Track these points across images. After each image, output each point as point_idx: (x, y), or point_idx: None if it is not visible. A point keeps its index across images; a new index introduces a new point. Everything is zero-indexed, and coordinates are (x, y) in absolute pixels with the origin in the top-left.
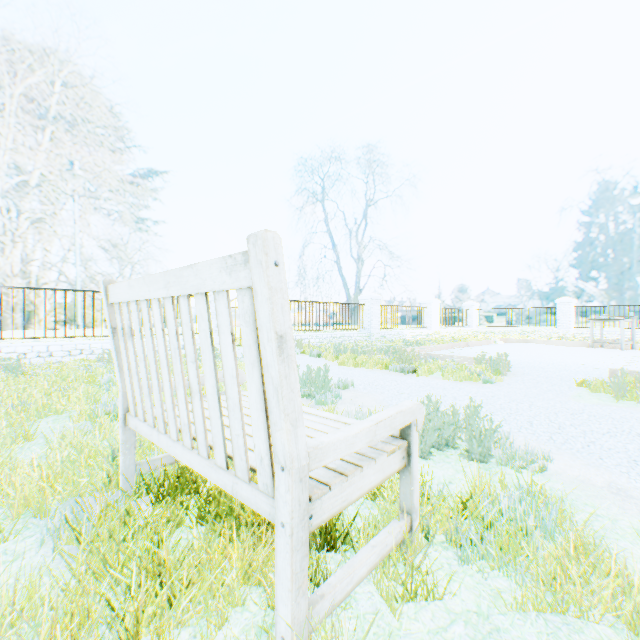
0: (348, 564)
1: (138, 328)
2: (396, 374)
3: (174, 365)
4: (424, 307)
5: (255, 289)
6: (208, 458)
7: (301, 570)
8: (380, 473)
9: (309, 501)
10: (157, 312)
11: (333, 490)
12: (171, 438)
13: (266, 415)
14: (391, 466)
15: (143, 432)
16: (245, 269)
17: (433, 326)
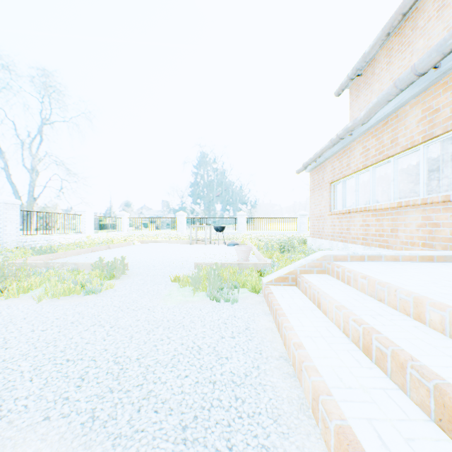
0: None
1: None
2: None
3: None
4: (79, 215)
5: None
6: None
7: None
8: None
9: None
10: None
11: None
12: None
13: None
14: None
15: None
16: None
17: (88, 231)
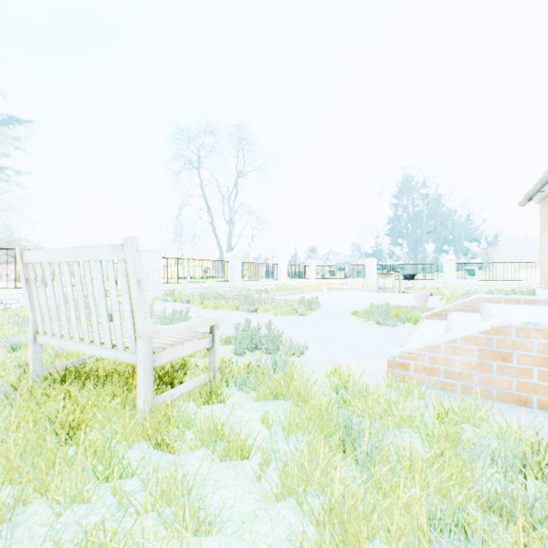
0: (176, 388)
1: (51, 278)
2: (244, 313)
3: (79, 298)
4: (276, 264)
5: (127, 260)
6: (101, 346)
7: (149, 380)
8: (195, 348)
9: (154, 353)
10: (67, 269)
11: (167, 351)
12: (75, 341)
13: (133, 316)
14: (202, 345)
15: (52, 343)
16: (123, 251)
17: (283, 278)
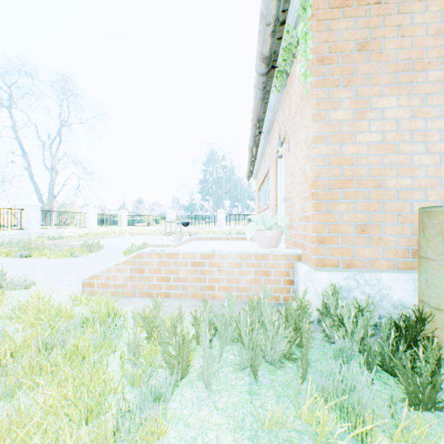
0: None
1: None
2: (16, 259)
3: None
4: (85, 213)
5: None
6: None
7: None
8: None
9: None
10: None
11: None
12: None
13: None
14: None
15: None
16: None
17: (92, 226)
